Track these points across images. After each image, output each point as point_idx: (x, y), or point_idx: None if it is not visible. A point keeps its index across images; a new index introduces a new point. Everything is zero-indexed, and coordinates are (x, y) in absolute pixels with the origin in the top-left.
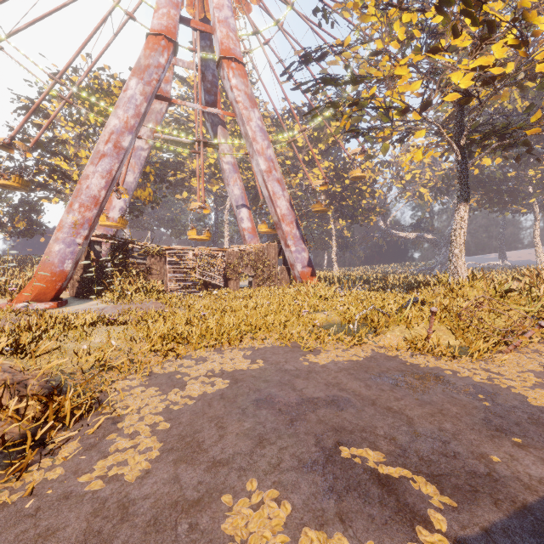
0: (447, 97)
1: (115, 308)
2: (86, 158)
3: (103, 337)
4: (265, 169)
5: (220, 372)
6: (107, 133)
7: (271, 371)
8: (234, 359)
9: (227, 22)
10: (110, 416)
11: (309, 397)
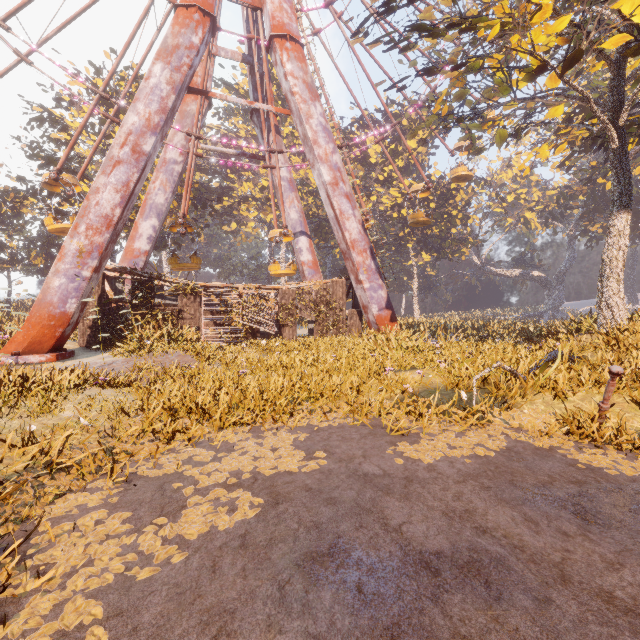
0: (609, 42)
1: (126, 363)
2: None
3: (80, 408)
4: (330, 181)
5: (251, 477)
6: (123, 133)
7: (340, 478)
8: (277, 450)
9: None
10: None
11: (419, 550)
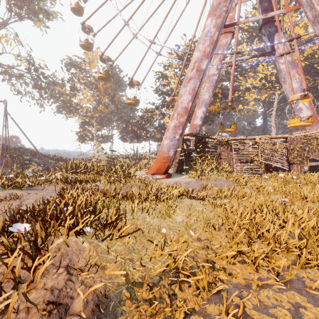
0: None
1: (196, 183)
2: None
3: (184, 215)
4: None
5: None
6: (192, 63)
7: None
8: None
9: None
10: None
11: None
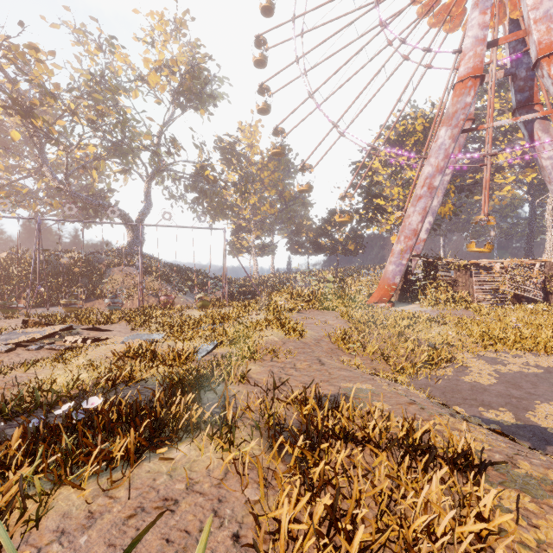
0: None
1: (432, 312)
2: (397, 193)
3: (438, 329)
4: None
5: (534, 365)
6: (422, 179)
7: None
8: (549, 361)
9: (547, 16)
10: (462, 365)
11: None
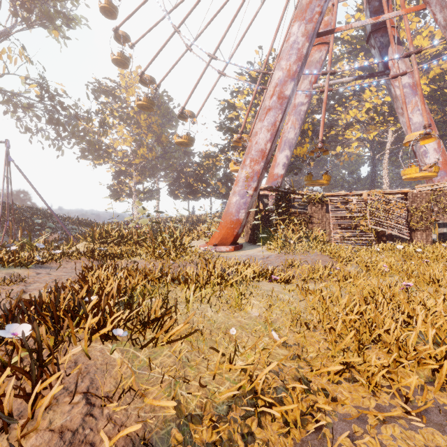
0: None
1: (278, 258)
2: None
3: (262, 306)
4: None
5: None
6: (272, 87)
7: None
8: None
9: None
10: None
11: None
